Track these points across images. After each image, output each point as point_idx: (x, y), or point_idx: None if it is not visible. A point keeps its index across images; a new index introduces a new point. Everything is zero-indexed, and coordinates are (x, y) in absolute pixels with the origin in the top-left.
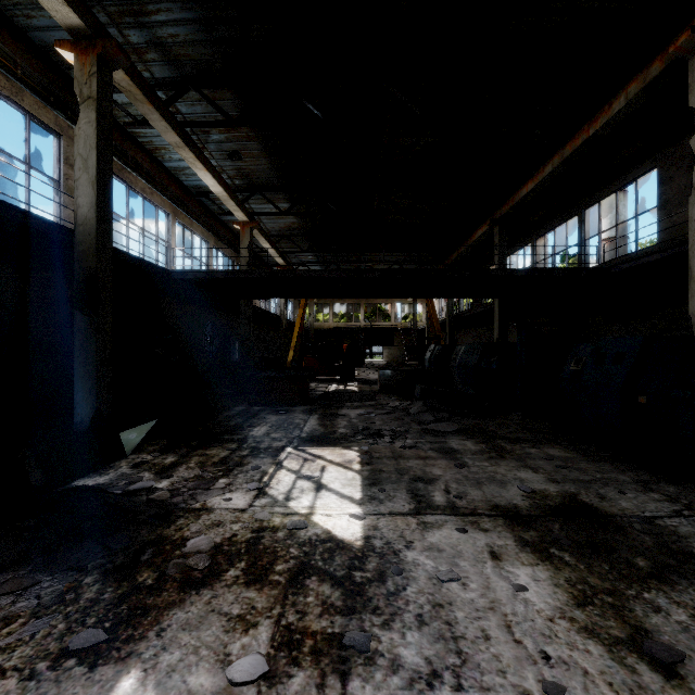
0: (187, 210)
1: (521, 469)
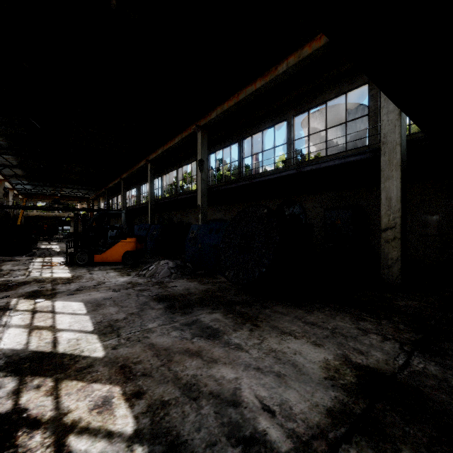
0: None
1: None
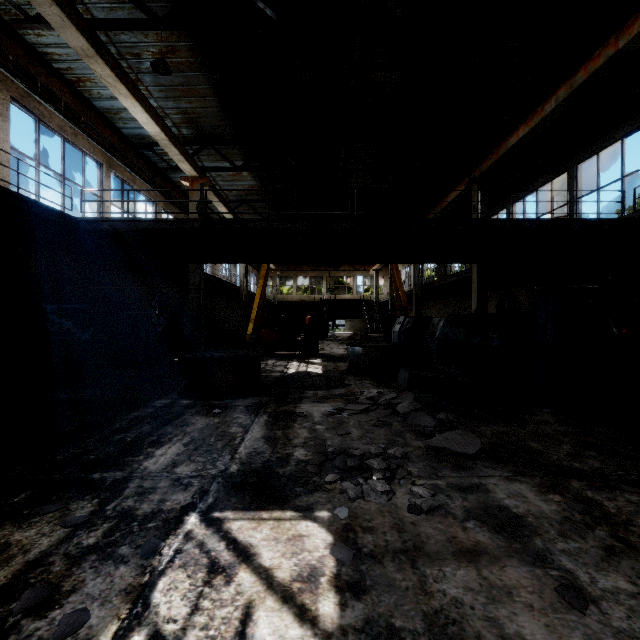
0: (126, 162)
1: None
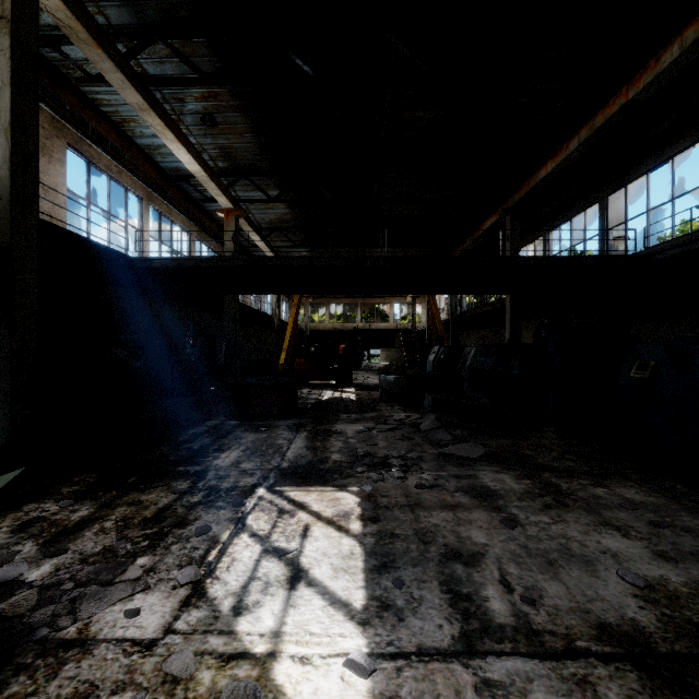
0: (164, 195)
1: (602, 530)
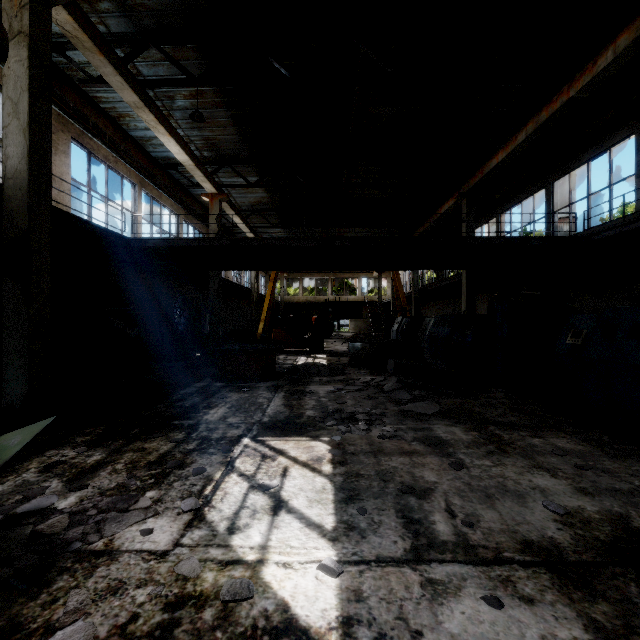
0: (155, 181)
1: (535, 471)
